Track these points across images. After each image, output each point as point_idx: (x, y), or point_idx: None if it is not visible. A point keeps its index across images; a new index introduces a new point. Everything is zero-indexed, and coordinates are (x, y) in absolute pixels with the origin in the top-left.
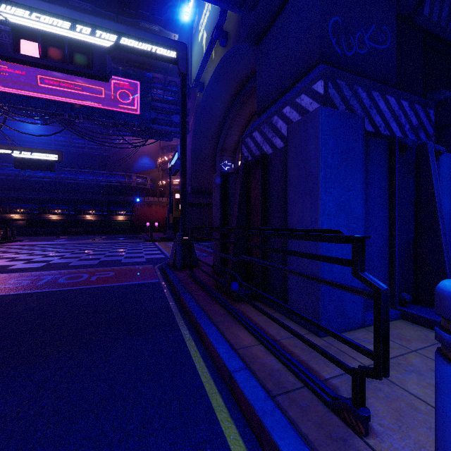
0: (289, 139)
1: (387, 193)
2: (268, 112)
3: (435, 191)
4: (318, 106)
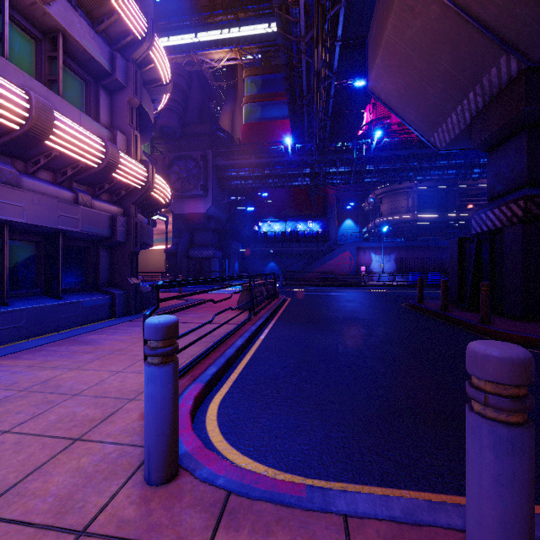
0: (212, 260)
1: (220, 267)
2: (200, 248)
3: (224, 267)
4: (213, 254)
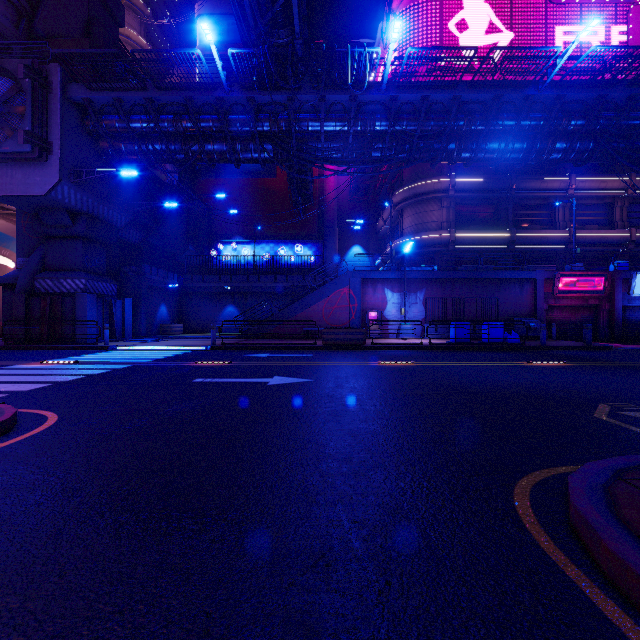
0: (77, 297)
1: (103, 312)
2: (57, 275)
3: (114, 311)
4: (83, 286)
